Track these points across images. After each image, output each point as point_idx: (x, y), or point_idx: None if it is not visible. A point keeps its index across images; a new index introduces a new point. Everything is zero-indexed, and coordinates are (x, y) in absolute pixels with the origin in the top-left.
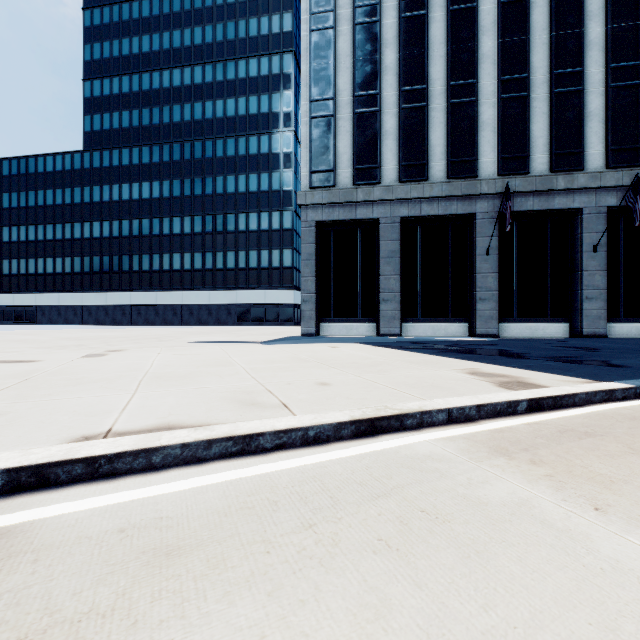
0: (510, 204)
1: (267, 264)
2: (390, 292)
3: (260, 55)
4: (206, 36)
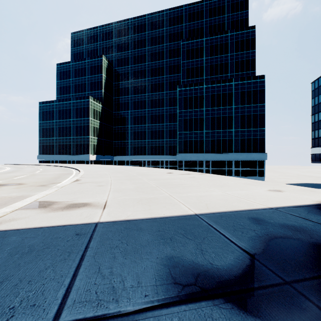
0: None
1: None
2: None
3: None
4: None
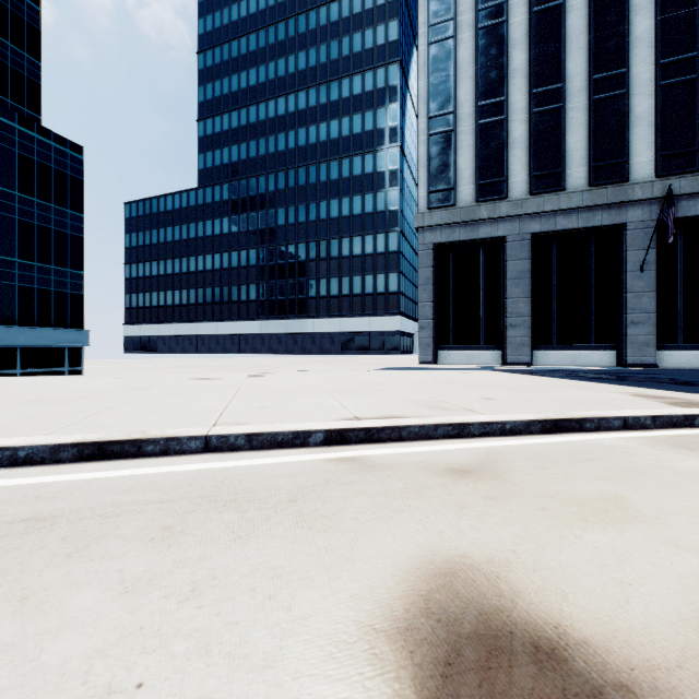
0: (673, 211)
1: (371, 290)
2: (518, 316)
3: (364, 70)
4: (310, 60)
